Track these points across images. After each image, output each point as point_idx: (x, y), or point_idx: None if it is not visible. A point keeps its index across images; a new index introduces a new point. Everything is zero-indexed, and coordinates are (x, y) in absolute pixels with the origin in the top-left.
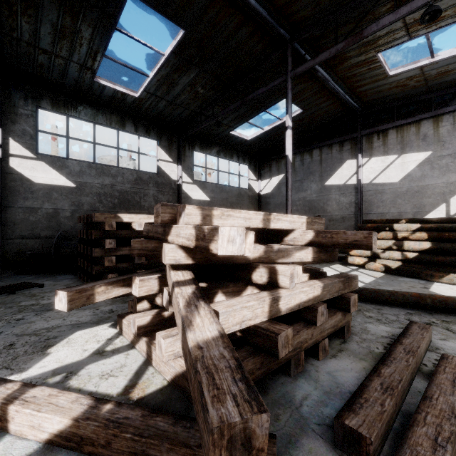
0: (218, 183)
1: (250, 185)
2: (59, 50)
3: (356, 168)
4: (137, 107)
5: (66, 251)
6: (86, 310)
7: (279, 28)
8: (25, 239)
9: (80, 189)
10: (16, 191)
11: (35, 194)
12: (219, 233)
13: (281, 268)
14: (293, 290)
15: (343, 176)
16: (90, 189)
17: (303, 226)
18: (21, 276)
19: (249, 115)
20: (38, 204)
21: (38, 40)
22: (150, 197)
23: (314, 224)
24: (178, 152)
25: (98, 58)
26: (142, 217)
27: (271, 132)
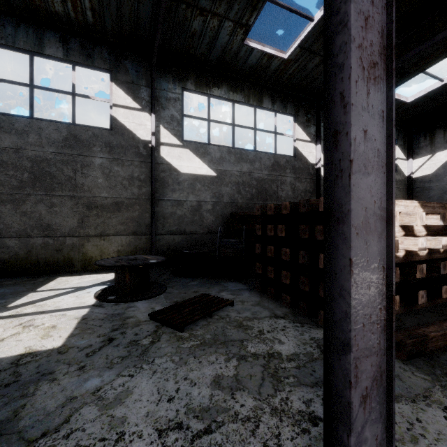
0: None
1: (397, 166)
2: (218, 4)
3: None
4: (279, 76)
5: (227, 252)
6: (421, 405)
7: None
8: (173, 235)
9: (220, 179)
10: (165, 182)
11: (181, 185)
12: None
13: None
14: None
15: None
16: (229, 178)
17: None
18: (183, 279)
19: (434, 58)
20: (183, 197)
21: None
22: (287, 185)
23: None
24: (316, 128)
25: (260, 3)
26: None
27: None
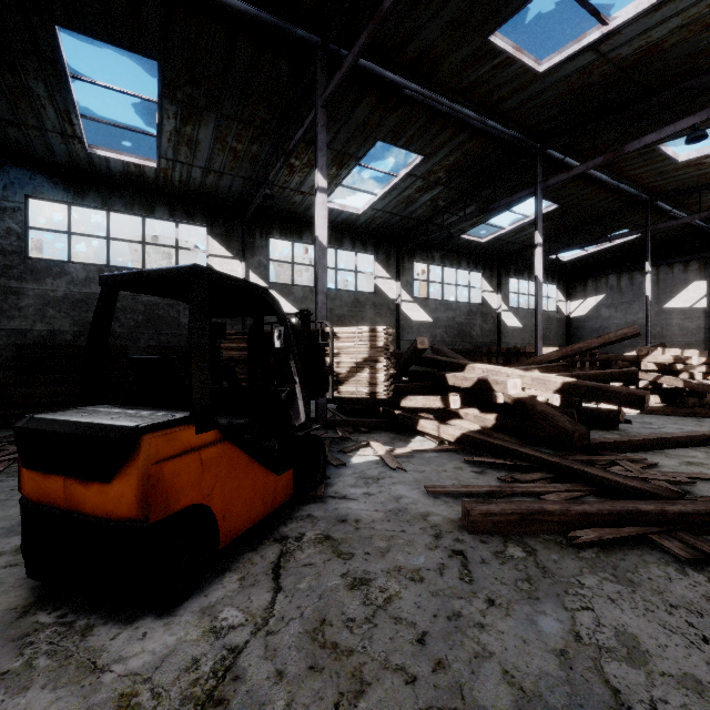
0: (529, 308)
1: (558, 307)
2: None
3: (706, 290)
4: (474, 248)
5: None
6: None
7: (642, 195)
8: None
9: (435, 324)
10: (403, 328)
11: (412, 329)
12: (692, 358)
13: (696, 373)
14: (703, 381)
15: (688, 299)
16: (441, 323)
17: (696, 355)
18: None
19: (578, 243)
20: (414, 337)
21: (444, 222)
22: (477, 326)
23: (702, 354)
24: (497, 281)
25: (476, 225)
26: (544, 349)
27: (594, 253)
